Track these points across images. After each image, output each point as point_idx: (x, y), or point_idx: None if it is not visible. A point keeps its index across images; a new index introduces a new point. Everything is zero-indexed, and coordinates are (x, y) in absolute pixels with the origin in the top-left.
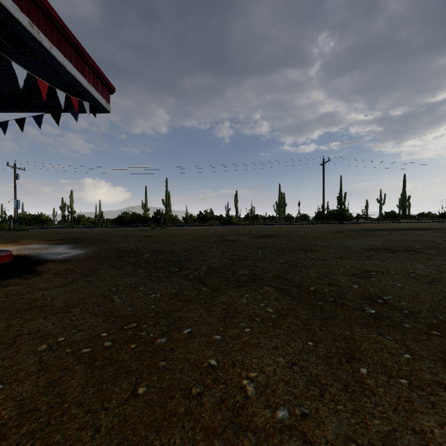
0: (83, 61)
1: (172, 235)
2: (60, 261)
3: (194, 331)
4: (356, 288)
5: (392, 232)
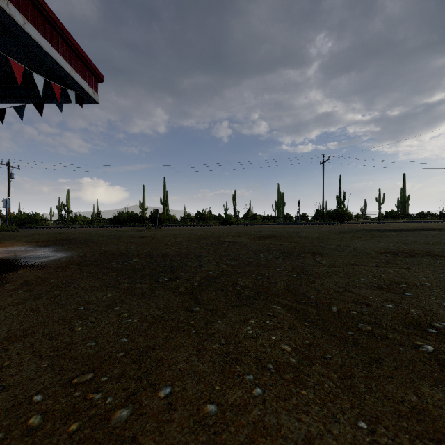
0: (66, 44)
1: (167, 235)
2: (36, 267)
3: (175, 393)
4: (391, 308)
5: (401, 233)
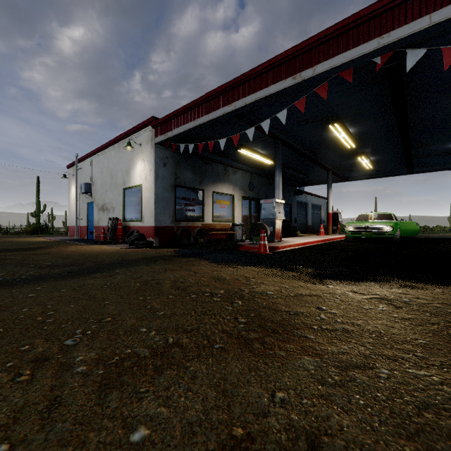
0: None
1: None
2: None
3: None
4: None
5: None
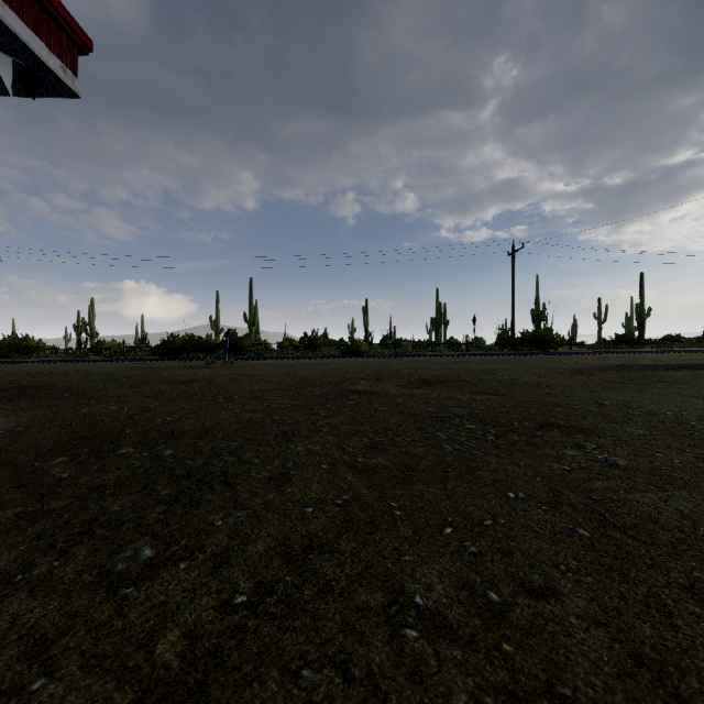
0: None
1: (238, 378)
2: None
3: None
4: None
5: (697, 373)
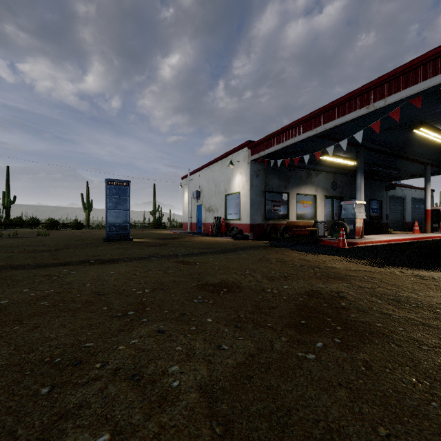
0: None
1: None
2: None
3: None
4: None
5: None
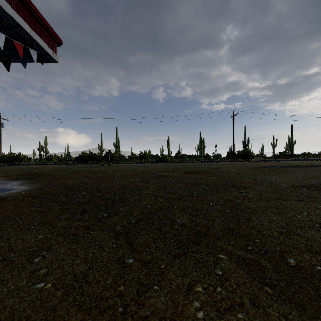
0: (26, 7)
1: (115, 171)
2: None
3: None
4: None
5: (301, 168)
